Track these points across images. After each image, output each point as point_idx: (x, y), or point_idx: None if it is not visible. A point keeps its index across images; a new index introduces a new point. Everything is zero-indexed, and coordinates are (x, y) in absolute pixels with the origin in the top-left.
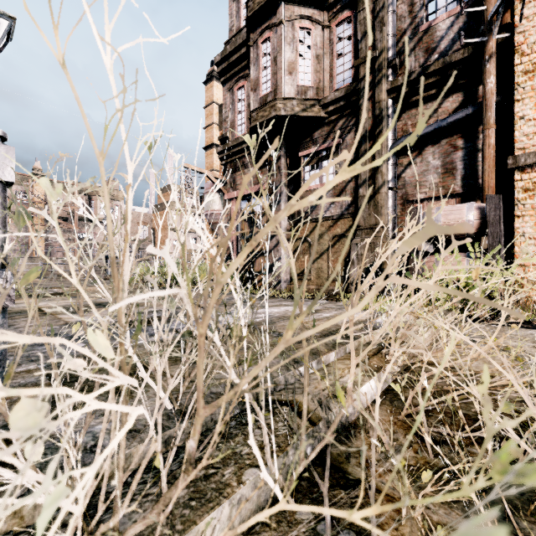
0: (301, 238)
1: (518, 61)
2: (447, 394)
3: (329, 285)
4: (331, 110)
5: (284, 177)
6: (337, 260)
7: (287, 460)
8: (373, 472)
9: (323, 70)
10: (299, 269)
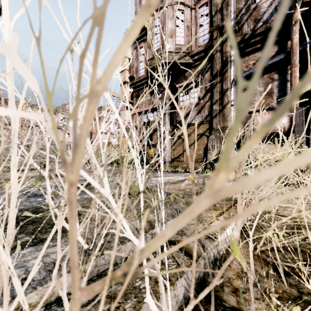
0: (178, 136)
1: None
2: (294, 237)
3: (195, 164)
4: (196, 59)
5: (167, 100)
6: (199, 149)
7: (176, 291)
8: (253, 310)
9: (191, 35)
10: (176, 154)
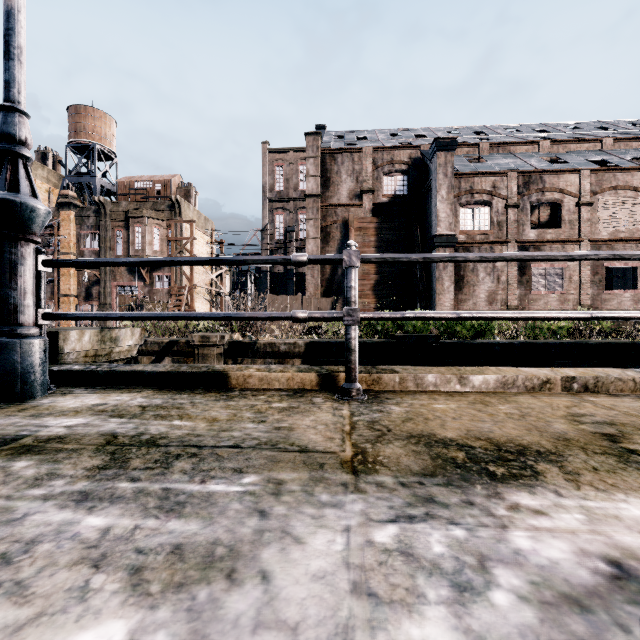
0: None
1: (61, 272)
2: None
3: None
4: None
5: None
6: None
7: None
8: None
9: None
10: None
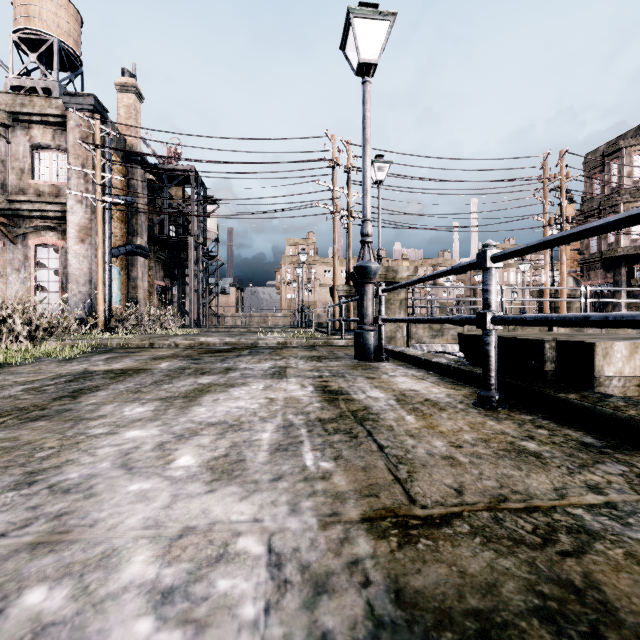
0: (635, 307)
1: None
2: None
3: None
4: None
5: (623, 277)
6: None
7: None
8: None
9: None
10: None
